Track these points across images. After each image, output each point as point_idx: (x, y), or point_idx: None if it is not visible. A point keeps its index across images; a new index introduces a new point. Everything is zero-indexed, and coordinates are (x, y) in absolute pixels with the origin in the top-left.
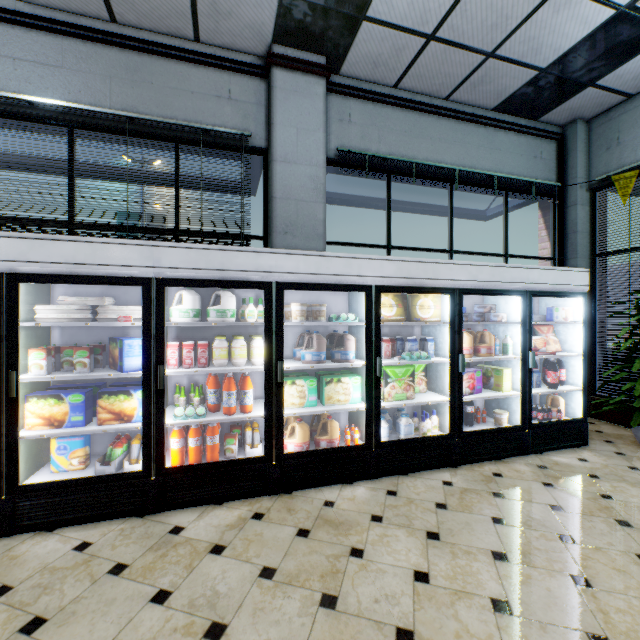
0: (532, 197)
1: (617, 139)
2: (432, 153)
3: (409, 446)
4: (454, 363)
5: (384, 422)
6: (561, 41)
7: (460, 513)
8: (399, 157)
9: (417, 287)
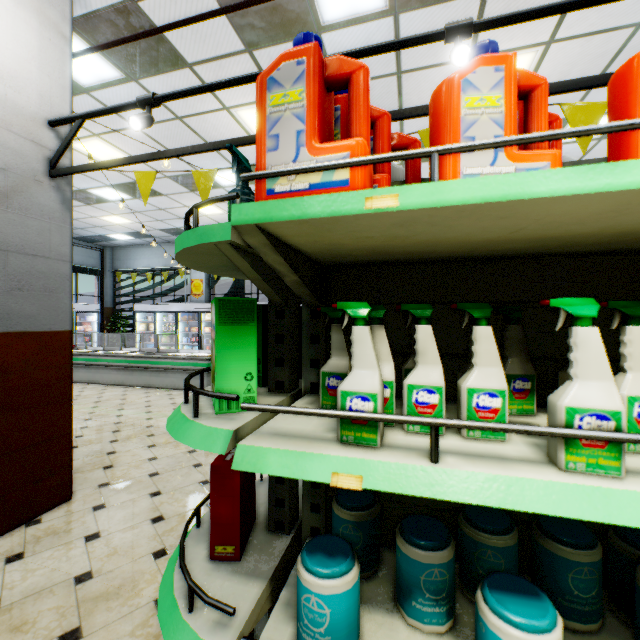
0: (88, 273)
1: (120, 258)
2: None
3: None
4: None
5: None
6: (88, 234)
7: None
8: None
9: None
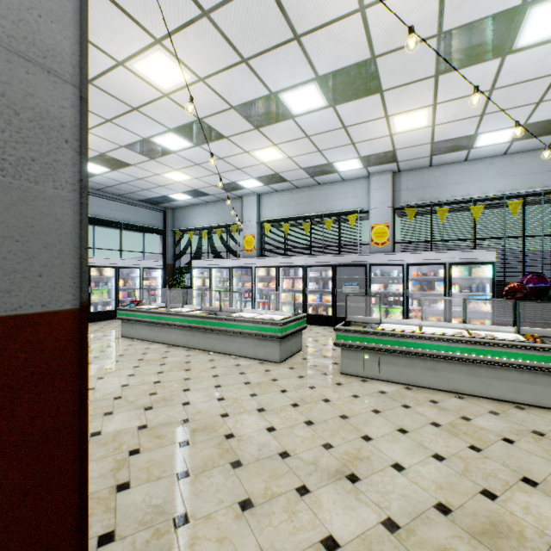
0: (153, 233)
1: (179, 218)
2: (113, 215)
3: (101, 313)
4: (117, 288)
5: (93, 307)
6: (152, 196)
7: (115, 323)
8: (99, 217)
9: (104, 266)
